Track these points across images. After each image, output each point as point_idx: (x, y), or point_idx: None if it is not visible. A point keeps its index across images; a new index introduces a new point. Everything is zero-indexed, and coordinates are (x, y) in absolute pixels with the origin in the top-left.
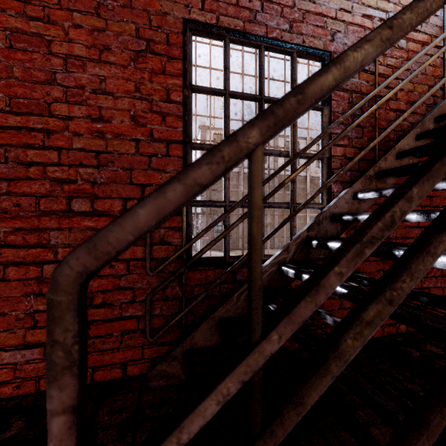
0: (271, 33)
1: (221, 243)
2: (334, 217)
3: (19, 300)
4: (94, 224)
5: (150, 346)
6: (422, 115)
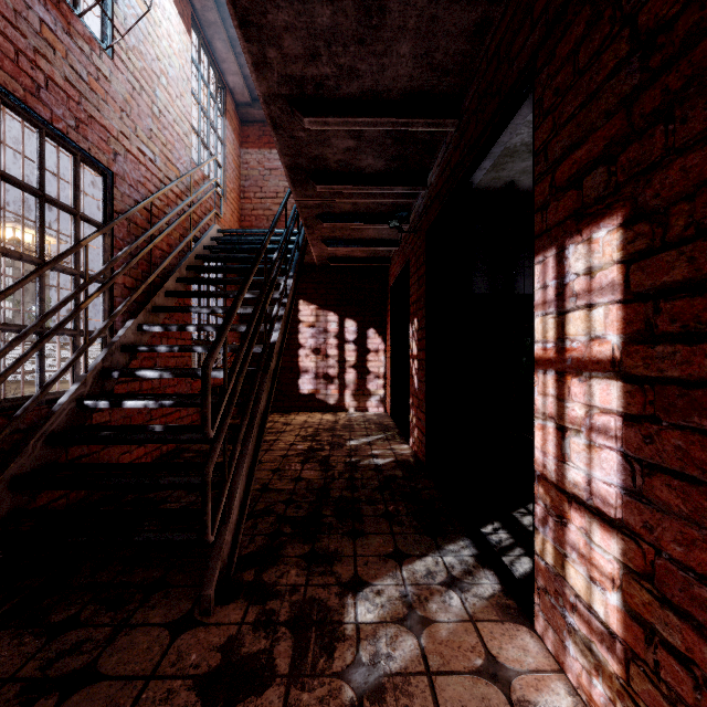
0: (57, 121)
1: None
2: (126, 348)
3: None
4: None
5: None
6: (177, 258)
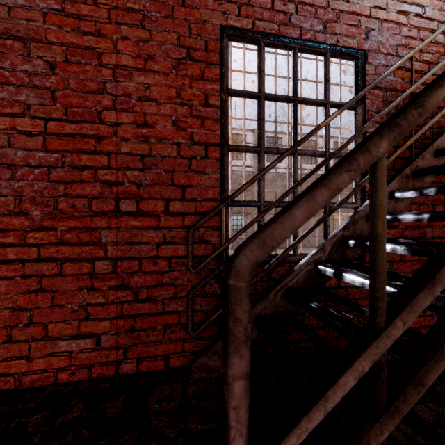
0: (305, 34)
1: (237, 242)
2: None
3: (74, 294)
4: (139, 223)
5: (190, 340)
6: None
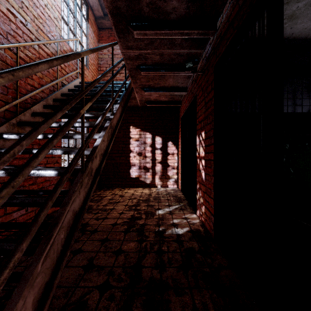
0: None
1: None
2: None
3: None
4: None
5: None
6: (47, 94)
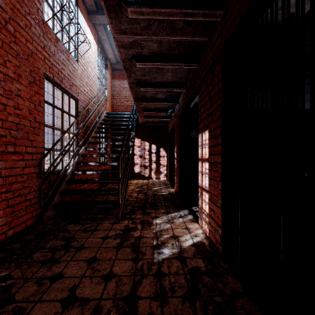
0: (66, 87)
1: None
2: (83, 155)
3: None
4: (15, 157)
5: (34, 211)
6: (93, 124)
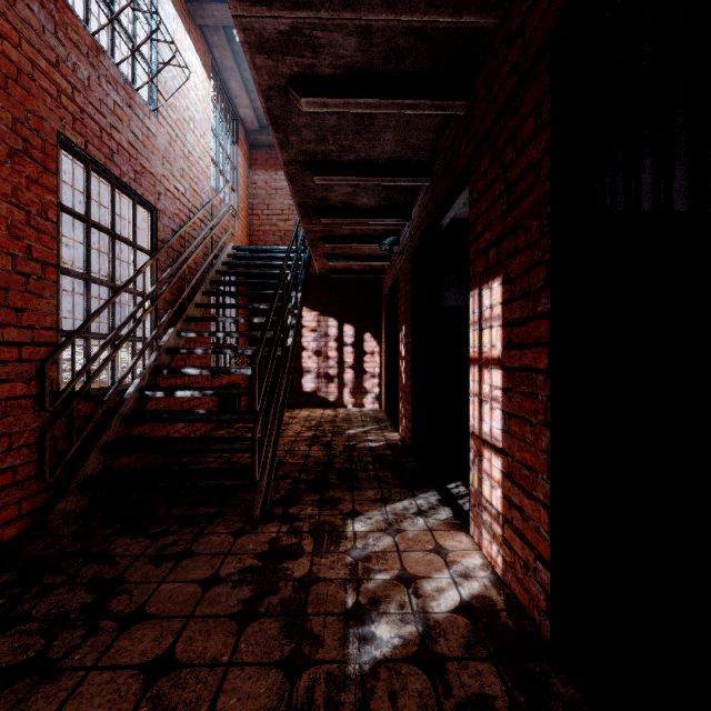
0: (123, 176)
1: None
2: (170, 351)
3: None
4: None
5: (27, 499)
6: (201, 274)
